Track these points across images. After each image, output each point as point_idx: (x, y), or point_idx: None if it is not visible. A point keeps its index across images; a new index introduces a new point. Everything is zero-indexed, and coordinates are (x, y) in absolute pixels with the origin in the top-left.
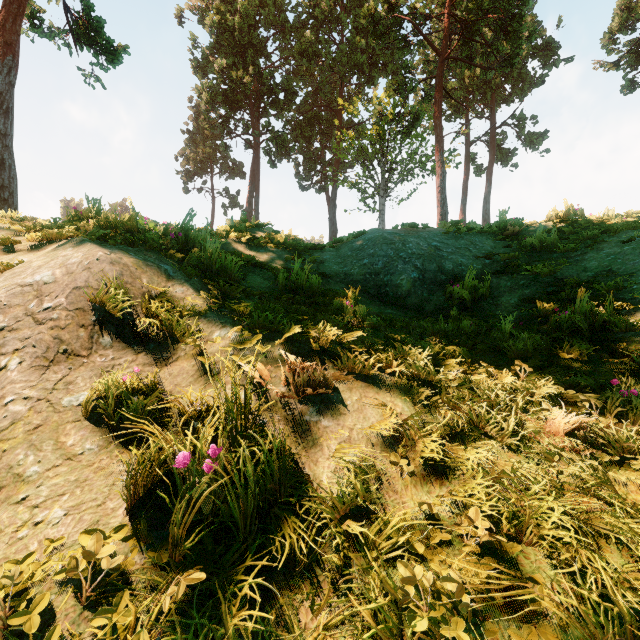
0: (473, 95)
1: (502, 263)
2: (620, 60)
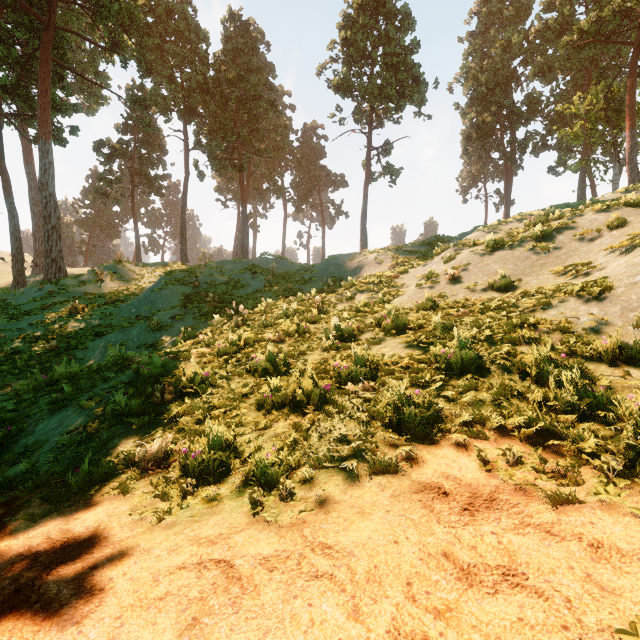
0: None
1: None
2: None
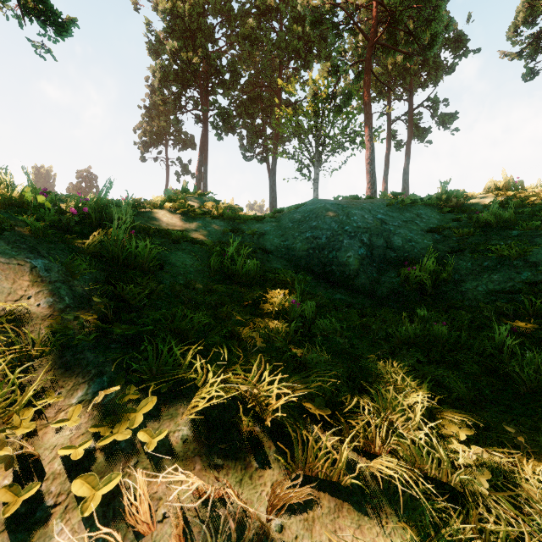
0: (395, 80)
1: (455, 239)
2: (522, 51)
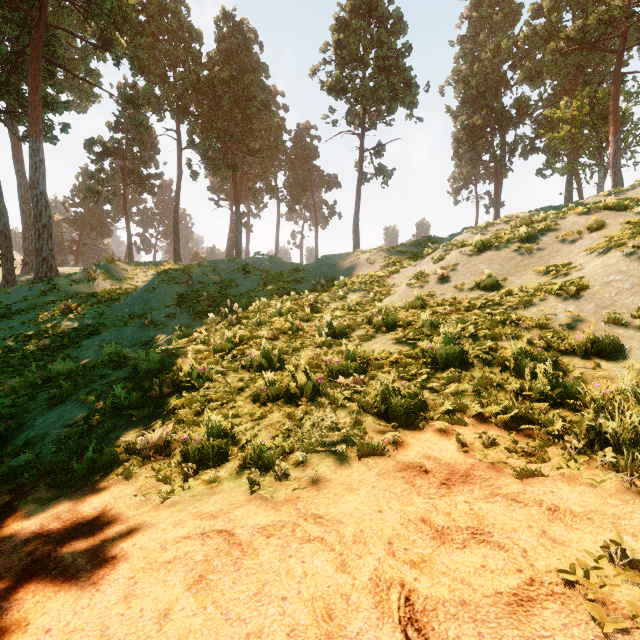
0: None
1: None
2: None
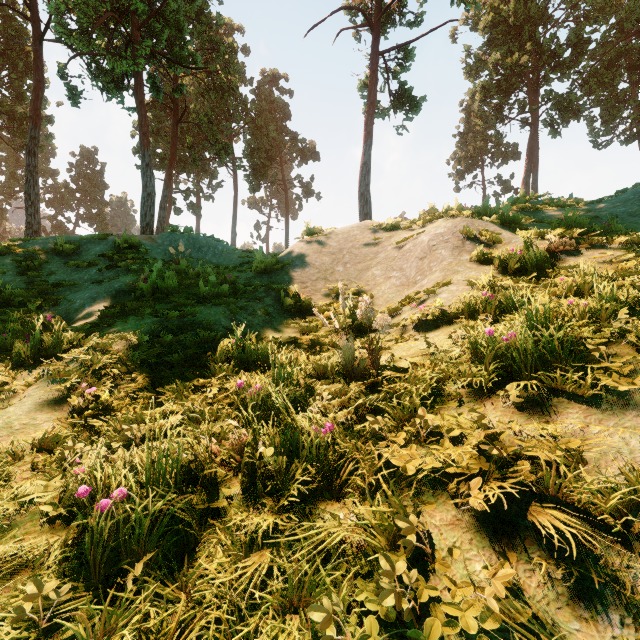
0: None
1: None
2: None
